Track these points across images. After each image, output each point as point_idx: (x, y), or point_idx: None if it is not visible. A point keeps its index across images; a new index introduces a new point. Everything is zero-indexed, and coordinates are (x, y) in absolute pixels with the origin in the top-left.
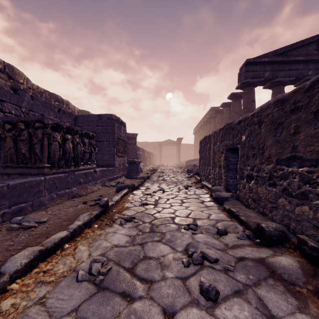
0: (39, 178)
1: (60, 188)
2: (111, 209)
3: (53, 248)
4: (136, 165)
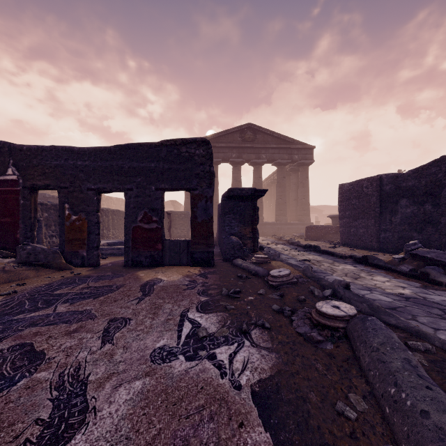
0: None
1: None
2: None
3: None
4: None
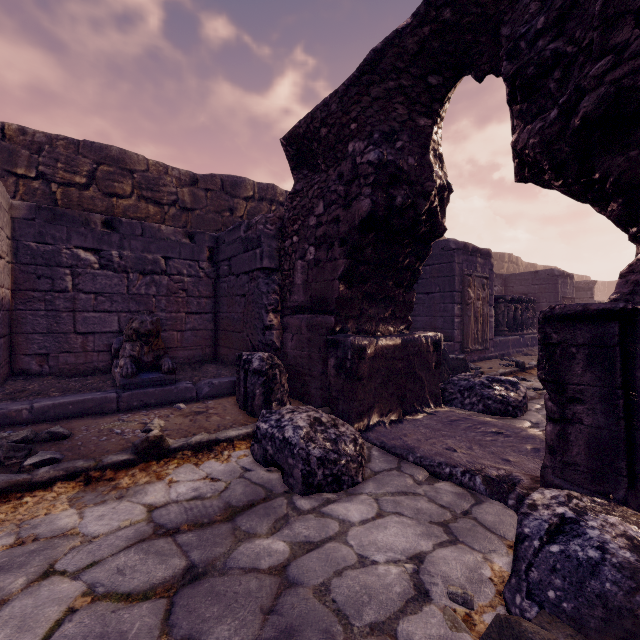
0: (508, 337)
1: (516, 347)
2: None
3: None
4: None
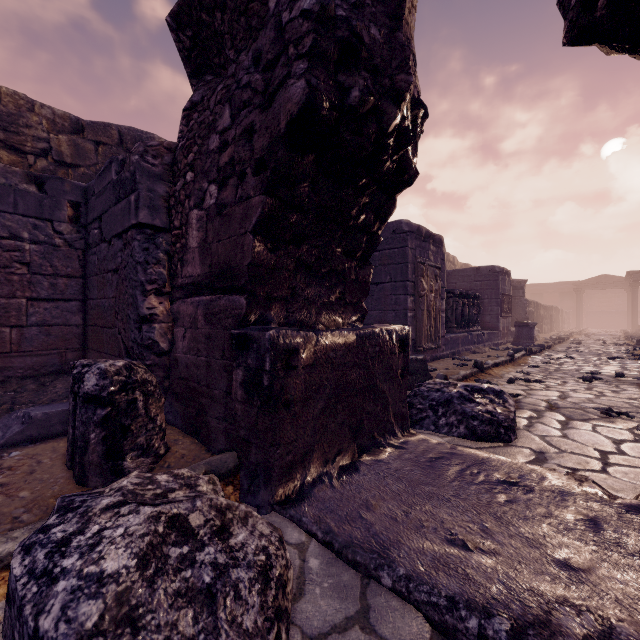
0: (457, 334)
1: (465, 344)
2: (516, 361)
3: (497, 364)
4: (529, 328)
